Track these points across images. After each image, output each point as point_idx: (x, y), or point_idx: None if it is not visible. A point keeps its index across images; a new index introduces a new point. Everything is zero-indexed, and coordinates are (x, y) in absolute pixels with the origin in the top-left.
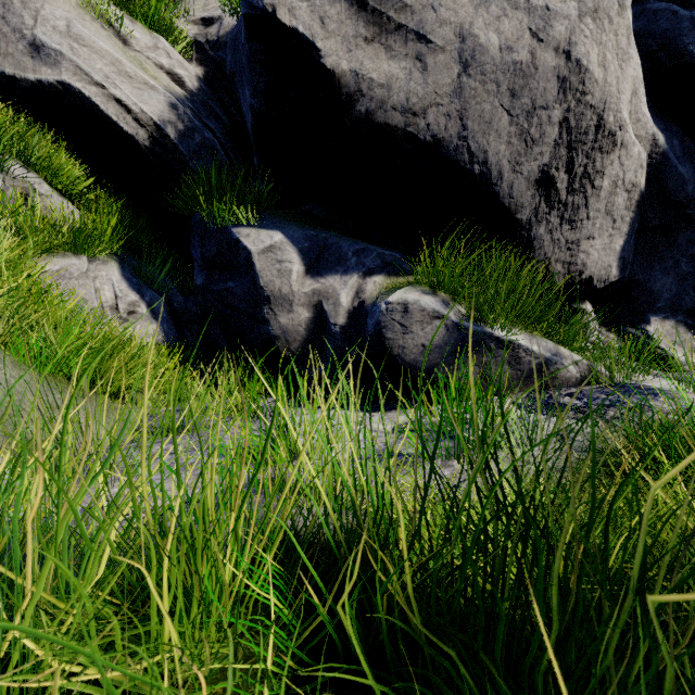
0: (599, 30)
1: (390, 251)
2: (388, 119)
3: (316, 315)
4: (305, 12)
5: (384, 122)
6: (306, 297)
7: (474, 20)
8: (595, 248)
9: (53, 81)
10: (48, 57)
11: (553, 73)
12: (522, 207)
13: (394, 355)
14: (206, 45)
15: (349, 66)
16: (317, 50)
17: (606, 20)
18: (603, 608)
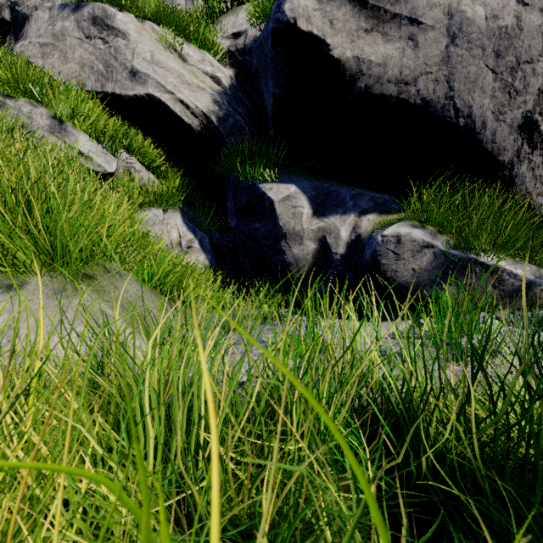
0: None
1: (380, 194)
2: (383, 91)
3: (320, 246)
4: (318, 18)
5: (380, 93)
6: (313, 232)
7: None
8: None
9: (143, 94)
10: (140, 78)
11: (538, 30)
12: (505, 150)
13: (388, 277)
14: (236, 52)
15: (352, 54)
16: (327, 45)
17: None
18: None
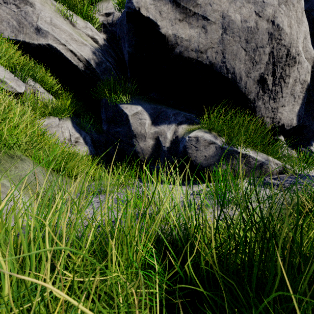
0: (288, 10)
1: (189, 113)
2: (189, 55)
3: (156, 142)
4: (153, 9)
5: (188, 56)
6: (152, 134)
7: (229, 9)
8: (285, 110)
9: (45, 44)
10: (43, 33)
11: (266, 31)
12: (251, 93)
13: (192, 160)
14: (107, 25)
15: (172, 32)
16: (158, 26)
17: (291, 5)
18: (301, 266)
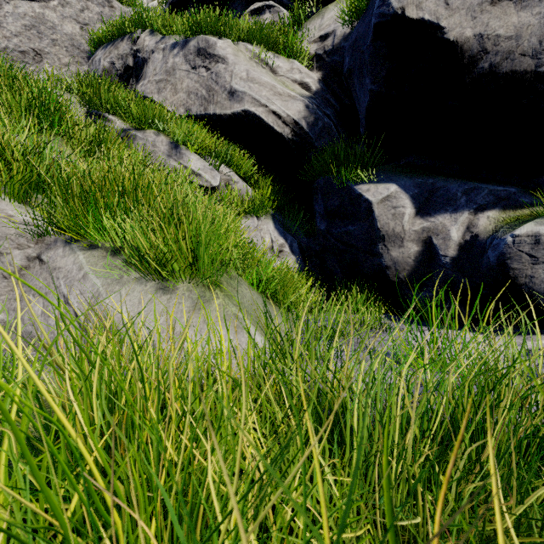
0: None
1: (503, 186)
2: (514, 67)
3: (424, 248)
4: (431, 2)
5: (510, 70)
6: (416, 234)
7: None
8: None
9: (240, 111)
10: (238, 97)
11: None
12: None
13: (519, 284)
14: (324, 55)
15: (472, 32)
16: (441, 29)
17: None
18: None
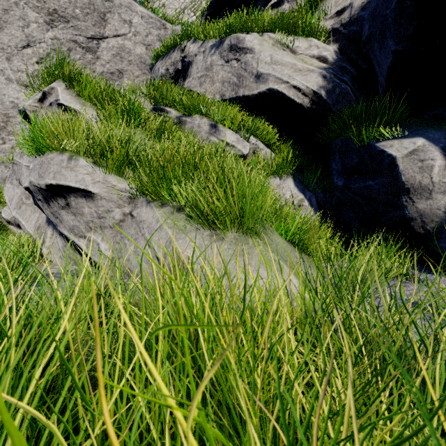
0: None
1: None
2: None
3: None
4: None
5: None
6: None
7: None
8: None
9: (265, 90)
10: (263, 79)
11: None
12: None
13: None
14: (340, 27)
15: None
16: None
17: None
18: None
